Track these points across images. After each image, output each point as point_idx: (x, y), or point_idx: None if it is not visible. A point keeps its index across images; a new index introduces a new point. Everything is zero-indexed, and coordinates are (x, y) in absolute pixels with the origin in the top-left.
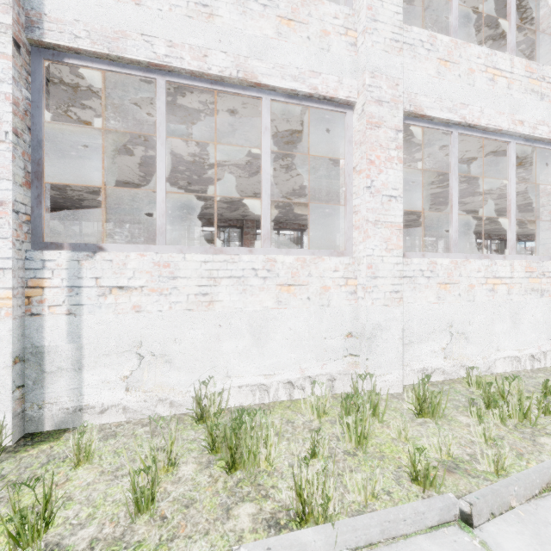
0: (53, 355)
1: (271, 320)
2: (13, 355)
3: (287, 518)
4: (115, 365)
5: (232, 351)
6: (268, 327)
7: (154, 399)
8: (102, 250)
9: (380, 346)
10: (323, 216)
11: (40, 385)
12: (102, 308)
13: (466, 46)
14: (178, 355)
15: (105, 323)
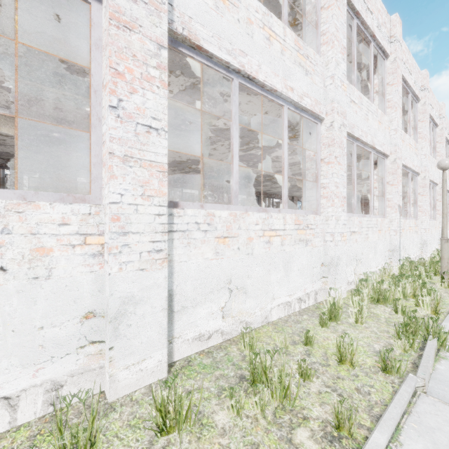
0: None
1: None
2: None
3: None
4: None
5: None
6: None
7: None
8: None
9: (133, 325)
10: None
11: None
12: None
13: None
14: None
15: None
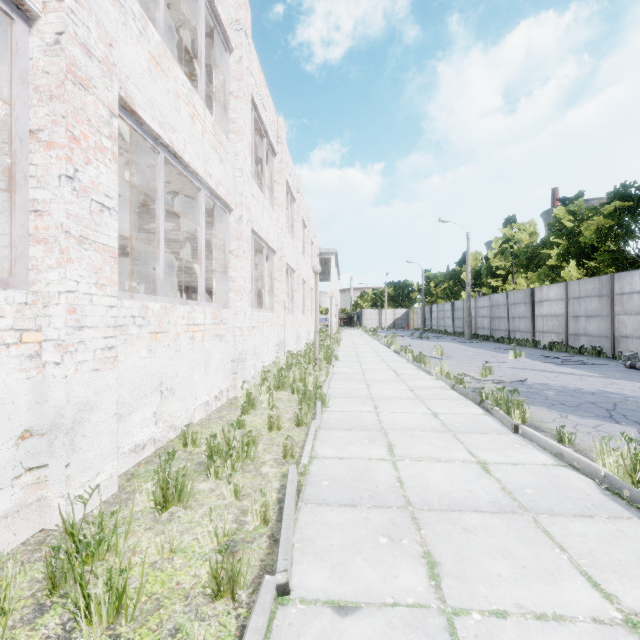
0: None
1: None
2: None
3: None
4: None
5: None
6: None
7: None
8: None
9: (88, 436)
10: None
11: None
12: None
13: (174, 62)
14: None
15: None
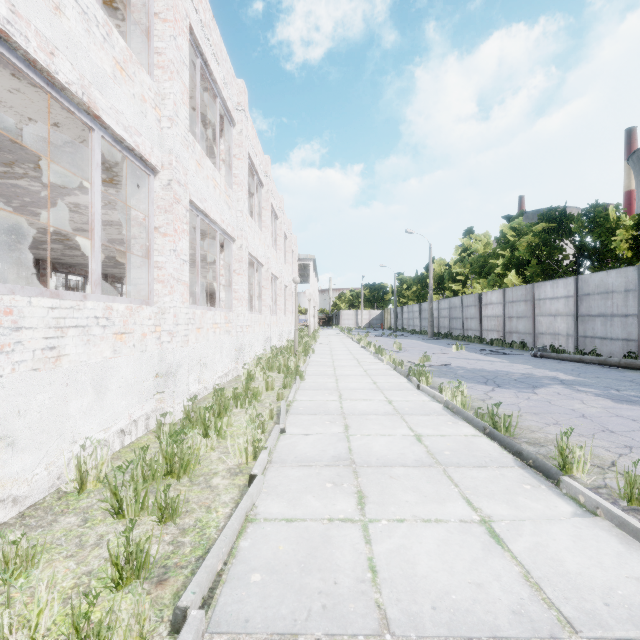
0: None
1: (109, 371)
2: None
3: (237, 469)
4: None
5: (78, 412)
6: (107, 378)
7: None
8: None
9: (180, 380)
10: None
11: None
12: None
13: (206, 158)
14: (23, 431)
15: None
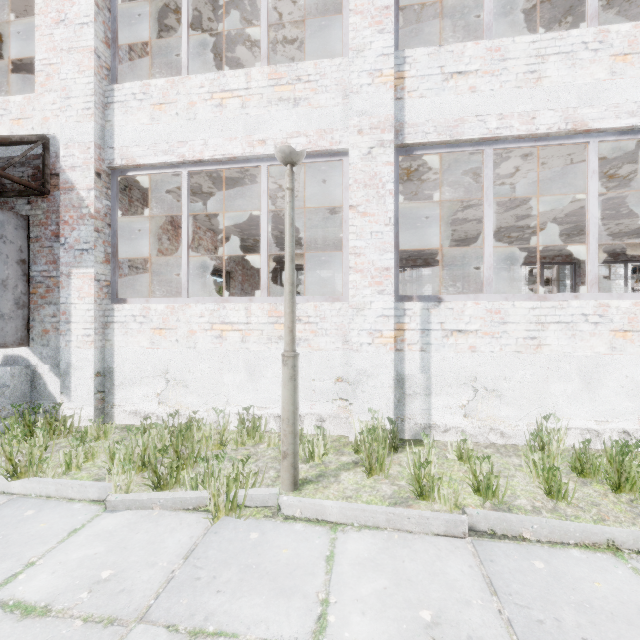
0: (411, 381)
1: (603, 366)
2: (393, 379)
3: None
4: (455, 394)
5: (559, 393)
6: (599, 373)
7: (486, 427)
8: (440, 300)
9: None
10: (580, 244)
11: (402, 403)
12: (445, 347)
13: None
14: (507, 391)
15: (447, 359)
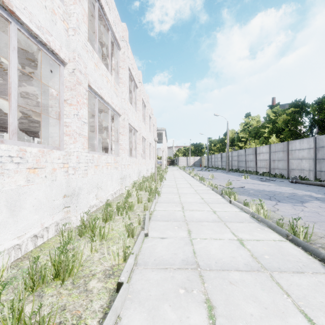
0: None
1: (23, 195)
2: None
3: (111, 271)
4: None
5: None
6: (21, 200)
7: None
8: None
9: (81, 198)
10: None
11: None
12: None
13: (101, 63)
14: None
15: None
